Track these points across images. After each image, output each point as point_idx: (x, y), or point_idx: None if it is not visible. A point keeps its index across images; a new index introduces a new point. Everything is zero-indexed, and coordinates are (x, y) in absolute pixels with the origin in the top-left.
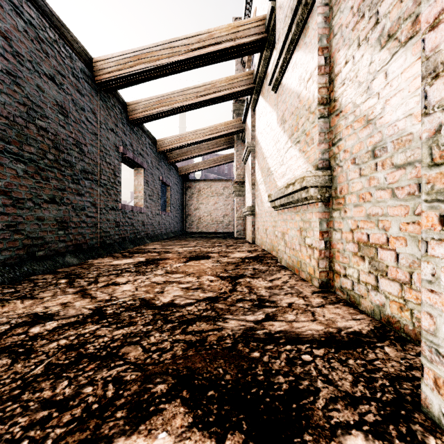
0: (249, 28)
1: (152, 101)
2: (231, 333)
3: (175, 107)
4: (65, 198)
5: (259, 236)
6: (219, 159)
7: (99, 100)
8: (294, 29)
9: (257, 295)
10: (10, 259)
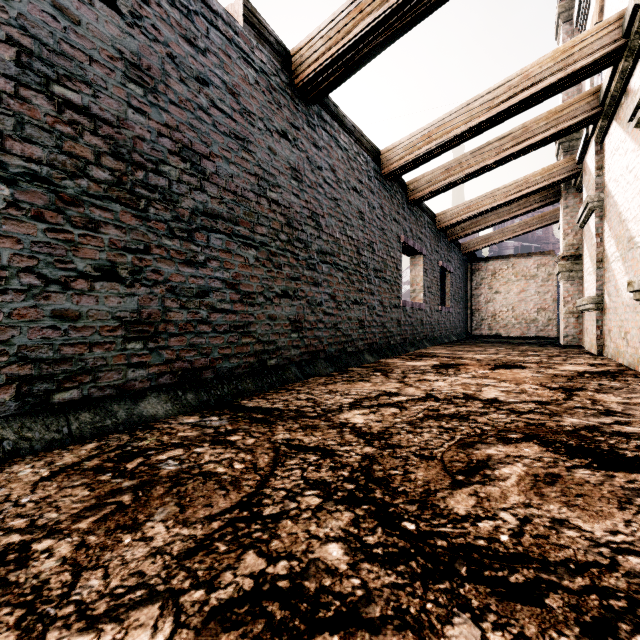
0: (591, 42)
1: (437, 173)
2: (571, 424)
3: (468, 174)
4: (363, 299)
5: (612, 344)
6: (529, 222)
7: (385, 193)
8: None
9: (604, 407)
10: (335, 352)
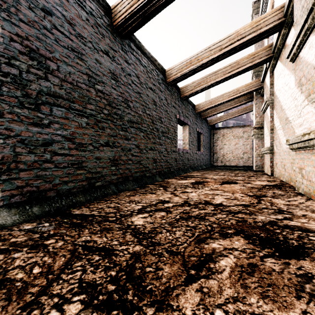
0: (268, 18)
1: (195, 83)
2: (261, 221)
3: (210, 84)
4: (155, 147)
5: (277, 170)
6: (240, 110)
7: (168, 92)
8: (310, 21)
9: (277, 207)
10: (139, 176)
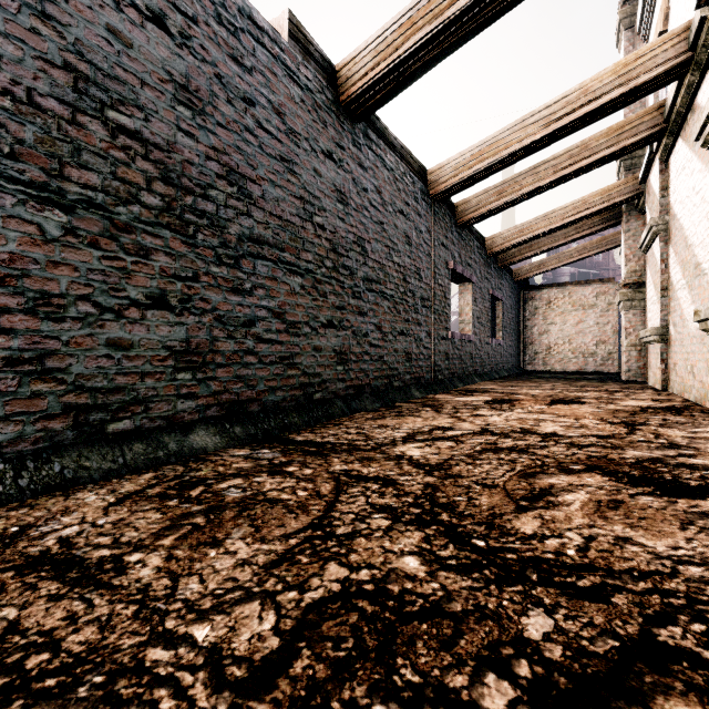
0: (655, 55)
1: (488, 194)
2: (633, 457)
3: (521, 195)
4: (410, 329)
5: (678, 378)
6: (588, 246)
7: (433, 215)
8: None
9: (668, 441)
10: (381, 386)
